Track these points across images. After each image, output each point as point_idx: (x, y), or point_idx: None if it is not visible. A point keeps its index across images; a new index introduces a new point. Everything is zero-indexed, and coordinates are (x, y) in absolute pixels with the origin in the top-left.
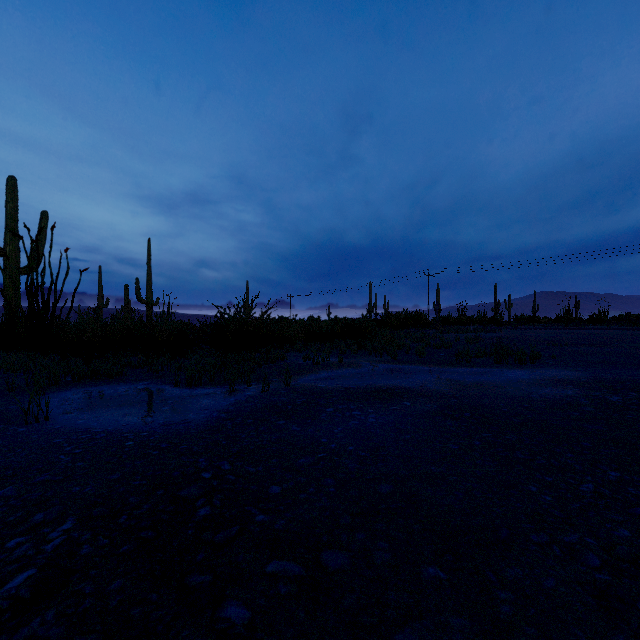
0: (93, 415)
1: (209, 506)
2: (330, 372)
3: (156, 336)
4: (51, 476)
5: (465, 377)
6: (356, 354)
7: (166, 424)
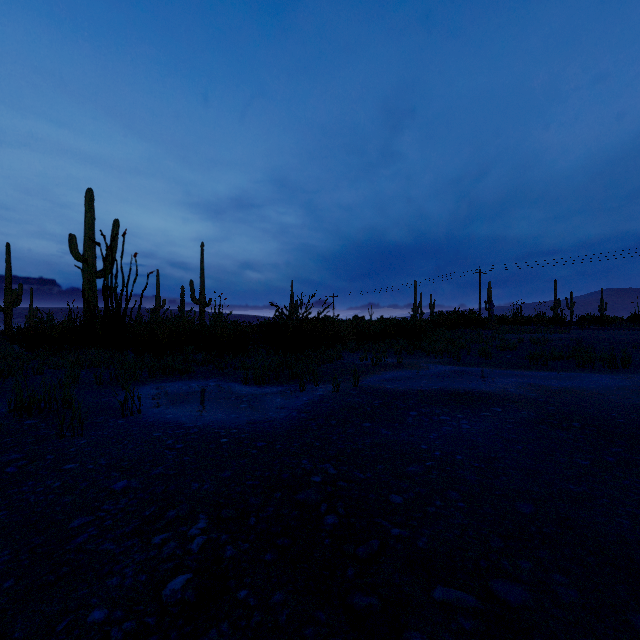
0: (178, 410)
1: (335, 514)
2: (393, 373)
3: (217, 335)
4: (165, 470)
5: (549, 382)
6: (412, 355)
7: (251, 422)
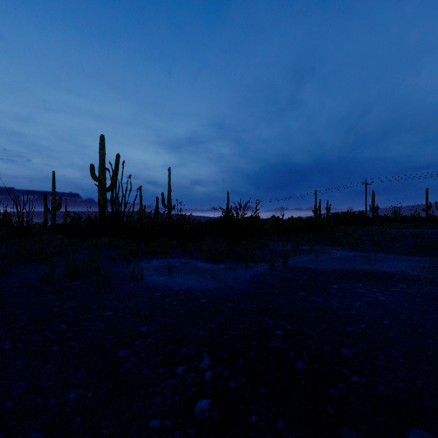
0: (166, 278)
1: (302, 360)
2: (309, 256)
3: (183, 228)
4: (170, 319)
5: (437, 266)
6: (319, 244)
7: (218, 288)
